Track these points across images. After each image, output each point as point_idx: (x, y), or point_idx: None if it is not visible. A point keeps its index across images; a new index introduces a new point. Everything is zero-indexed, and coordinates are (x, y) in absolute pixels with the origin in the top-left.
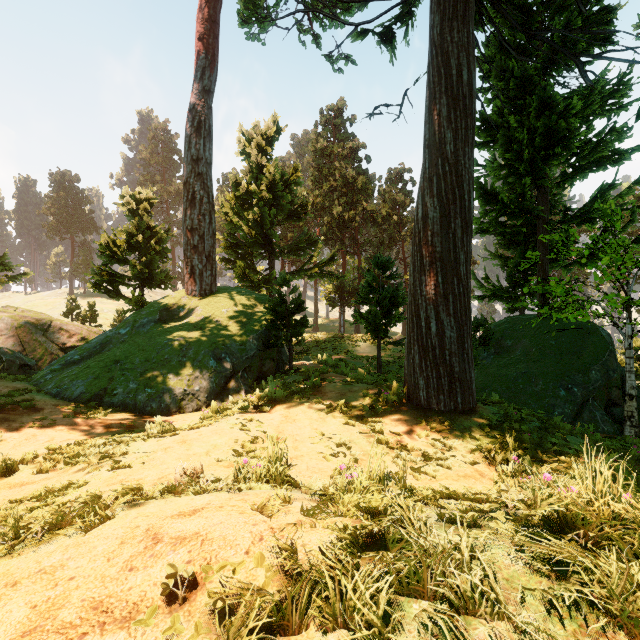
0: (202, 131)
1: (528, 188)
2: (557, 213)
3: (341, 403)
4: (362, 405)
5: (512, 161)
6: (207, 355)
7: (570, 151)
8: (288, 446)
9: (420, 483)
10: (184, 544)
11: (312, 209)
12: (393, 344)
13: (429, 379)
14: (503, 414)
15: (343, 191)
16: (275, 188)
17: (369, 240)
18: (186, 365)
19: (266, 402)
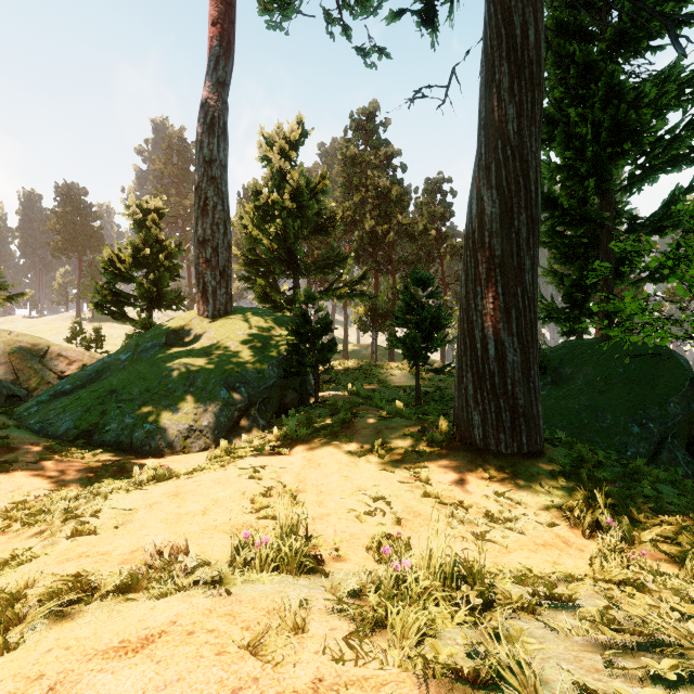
0: (216, 129)
1: (590, 193)
2: (621, 223)
3: (377, 443)
4: (403, 445)
5: (572, 161)
6: (218, 384)
7: (640, 148)
8: (310, 500)
9: (487, 556)
10: None
11: (341, 223)
12: (434, 372)
13: (486, 414)
14: (576, 457)
15: (376, 203)
16: (300, 197)
17: (405, 257)
18: (193, 396)
19: (285, 441)
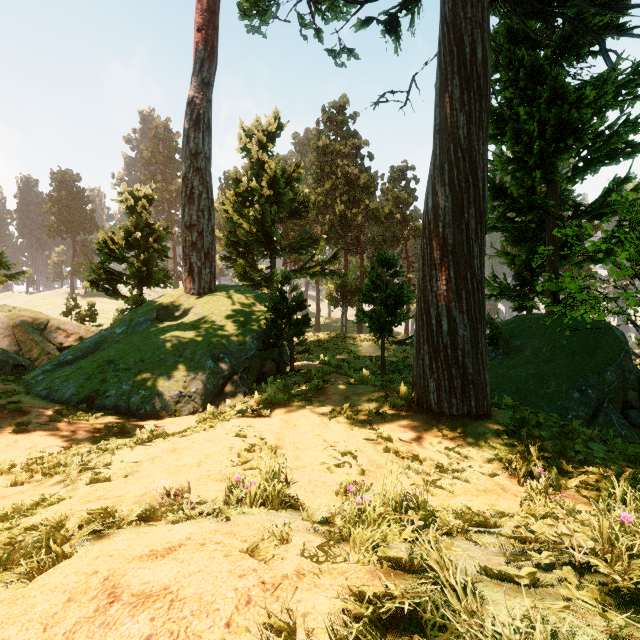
0: (201, 125)
1: (537, 183)
2: (566, 209)
3: (345, 407)
4: (368, 409)
5: (521, 154)
6: (204, 355)
7: (582, 143)
8: (288, 455)
9: (436, 499)
10: (147, 606)
11: (314, 207)
12: (398, 344)
13: (440, 381)
14: (519, 419)
15: (345, 189)
16: (276, 185)
17: (372, 238)
18: (182, 366)
19: (265, 405)
